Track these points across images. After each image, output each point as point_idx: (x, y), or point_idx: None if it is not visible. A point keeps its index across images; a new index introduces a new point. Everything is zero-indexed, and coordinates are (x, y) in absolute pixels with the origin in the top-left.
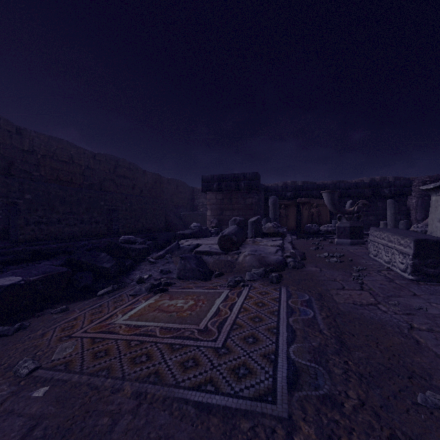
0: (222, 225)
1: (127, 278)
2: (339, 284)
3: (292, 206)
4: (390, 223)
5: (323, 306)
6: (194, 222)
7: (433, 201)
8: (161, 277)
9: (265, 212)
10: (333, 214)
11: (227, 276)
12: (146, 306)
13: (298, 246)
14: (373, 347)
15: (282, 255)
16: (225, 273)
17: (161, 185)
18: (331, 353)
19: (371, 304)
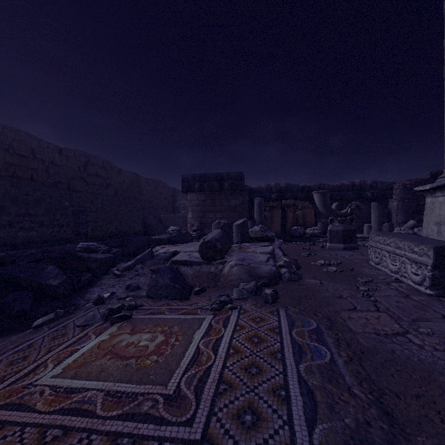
0: (204, 228)
1: (81, 297)
2: (348, 303)
3: (277, 208)
4: (375, 226)
5: (339, 340)
6: (175, 225)
7: (428, 202)
8: (127, 295)
9: (249, 215)
10: (317, 216)
11: (209, 293)
12: (95, 348)
13: (288, 252)
14: (438, 423)
15: (275, 264)
16: (208, 289)
17: (139, 185)
18: (380, 442)
19: (398, 334)
